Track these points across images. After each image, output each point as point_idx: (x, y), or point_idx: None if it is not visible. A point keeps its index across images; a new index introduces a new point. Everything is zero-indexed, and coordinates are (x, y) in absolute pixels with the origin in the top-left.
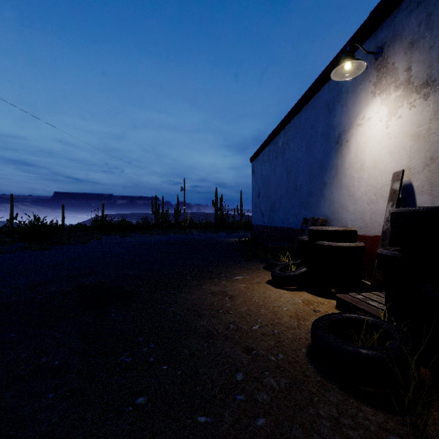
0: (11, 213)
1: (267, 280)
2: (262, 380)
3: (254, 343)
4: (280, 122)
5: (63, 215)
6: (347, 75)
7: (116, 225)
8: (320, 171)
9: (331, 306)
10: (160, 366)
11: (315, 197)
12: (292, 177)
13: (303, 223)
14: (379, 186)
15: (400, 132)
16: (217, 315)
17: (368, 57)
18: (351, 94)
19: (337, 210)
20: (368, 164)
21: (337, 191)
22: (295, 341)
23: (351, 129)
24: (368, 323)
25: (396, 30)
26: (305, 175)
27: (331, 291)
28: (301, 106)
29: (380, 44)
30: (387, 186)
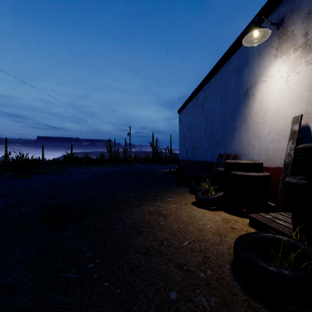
0: (5, 151)
1: (192, 202)
2: (194, 299)
3: (185, 260)
4: (200, 83)
5: (43, 152)
6: (255, 42)
7: (81, 160)
8: (232, 118)
9: (245, 224)
10: (102, 283)
11: (228, 138)
12: (209, 123)
13: (218, 158)
14: (280, 128)
15: (299, 84)
16: (153, 232)
17: (270, 28)
18: (257, 58)
19: (245, 147)
20: (271, 111)
21: (245, 133)
22: (219, 256)
23: (257, 85)
24: (282, 241)
25: (295, 4)
26: (220, 121)
27: (243, 211)
28: (216, 70)
29: (281, 17)
30: (287, 128)
